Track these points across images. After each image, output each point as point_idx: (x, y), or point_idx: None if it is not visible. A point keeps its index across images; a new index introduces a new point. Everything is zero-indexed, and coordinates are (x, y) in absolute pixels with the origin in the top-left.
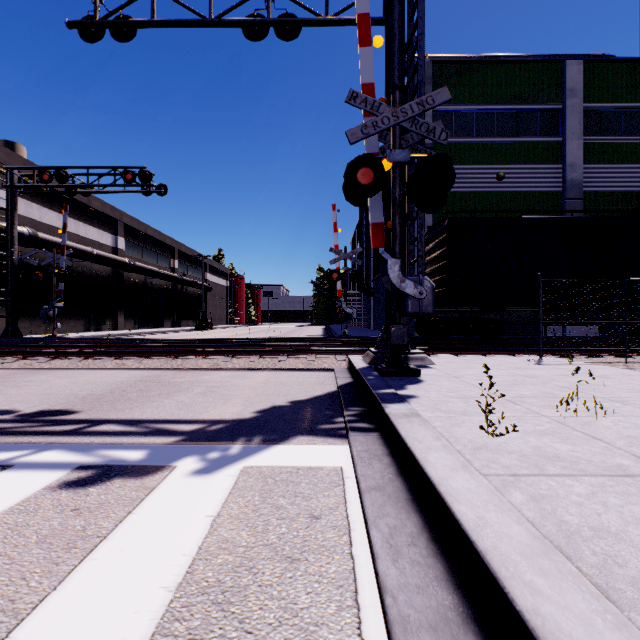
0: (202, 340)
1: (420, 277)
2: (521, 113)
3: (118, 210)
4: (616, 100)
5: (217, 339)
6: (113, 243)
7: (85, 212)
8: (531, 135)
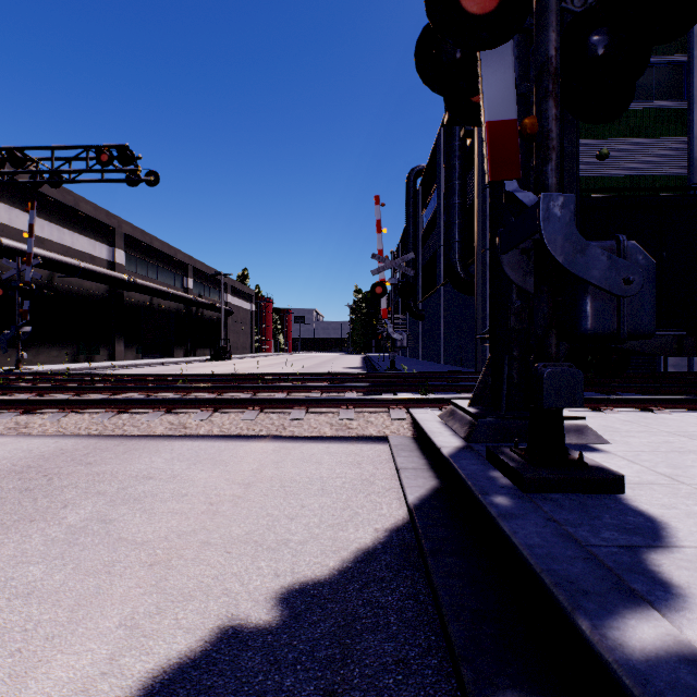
0: (186, 378)
1: (622, 241)
2: None
3: (115, 217)
4: None
5: (220, 374)
6: (109, 256)
7: (72, 217)
8: (644, 99)
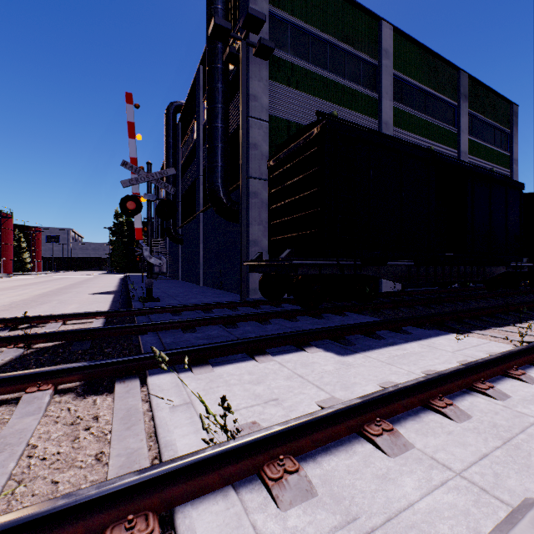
0: None
1: None
2: (349, 57)
3: None
4: (411, 76)
5: None
6: None
7: None
8: (356, 83)
